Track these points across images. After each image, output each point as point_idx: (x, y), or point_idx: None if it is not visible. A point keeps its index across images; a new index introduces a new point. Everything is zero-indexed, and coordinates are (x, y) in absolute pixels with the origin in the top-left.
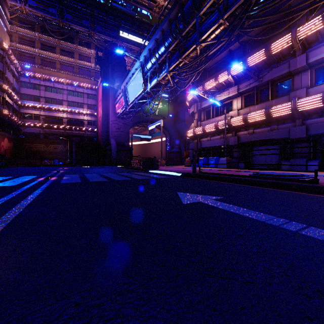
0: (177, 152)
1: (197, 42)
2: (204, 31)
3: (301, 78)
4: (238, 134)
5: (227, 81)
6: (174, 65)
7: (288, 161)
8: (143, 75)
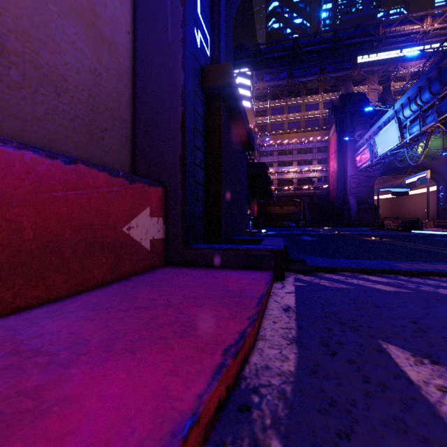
0: None
1: None
2: None
3: None
4: None
5: None
6: (446, 114)
7: None
8: (399, 127)
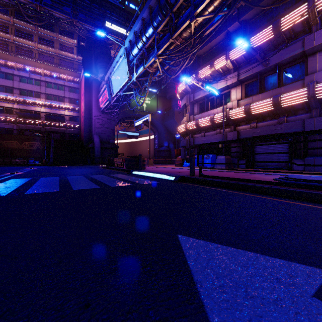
0: (166, 151)
1: (191, 16)
2: (200, 2)
3: (318, 59)
4: (238, 128)
5: (225, 67)
6: (163, 48)
7: (301, 159)
8: (128, 62)
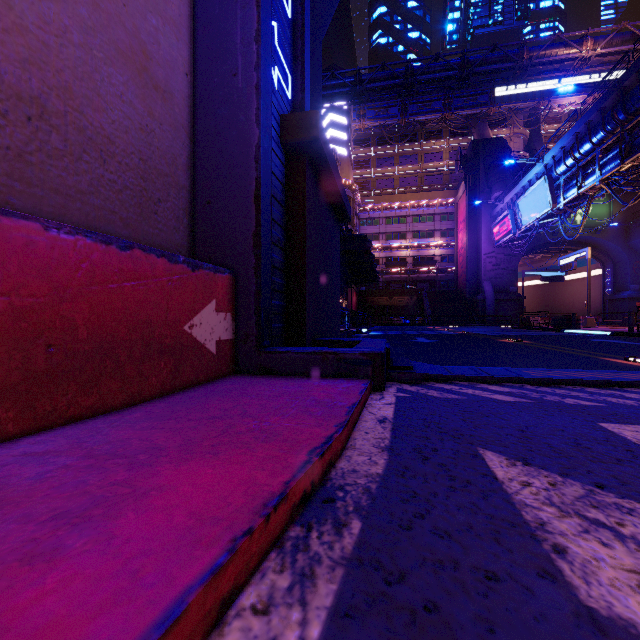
0: (634, 299)
1: None
2: None
3: None
4: None
5: None
6: (610, 172)
7: None
8: (549, 187)
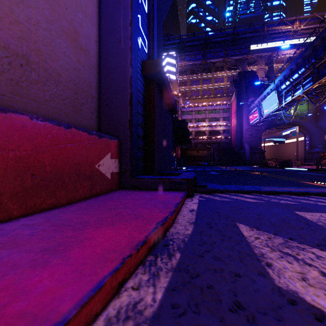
0: (320, 152)
1: None
2: None
3: None
4: None
5: None
6: (308, 88)
7: None
8: (277, 96)
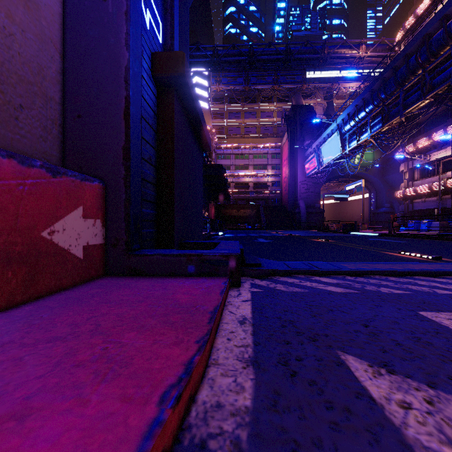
0: (387, 213)
1: (400, 114)
2: (408, 104)
3: None
4: None
5: (445, 138)
6: (376, 131)
7: None
8: (340, 139)
